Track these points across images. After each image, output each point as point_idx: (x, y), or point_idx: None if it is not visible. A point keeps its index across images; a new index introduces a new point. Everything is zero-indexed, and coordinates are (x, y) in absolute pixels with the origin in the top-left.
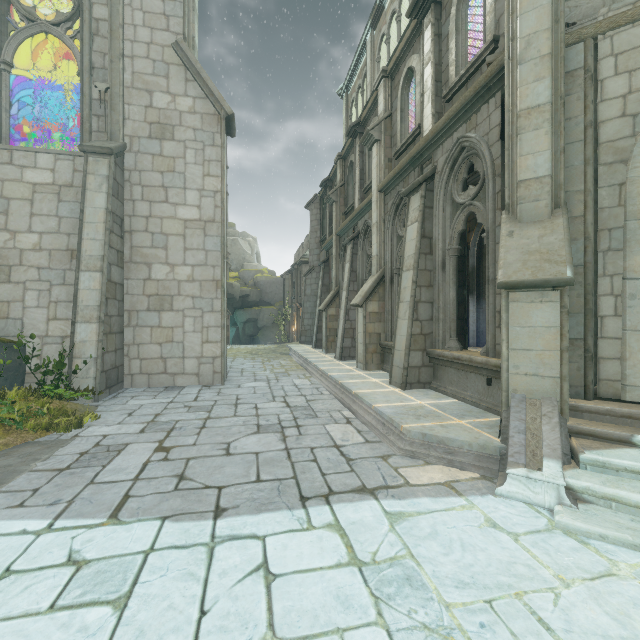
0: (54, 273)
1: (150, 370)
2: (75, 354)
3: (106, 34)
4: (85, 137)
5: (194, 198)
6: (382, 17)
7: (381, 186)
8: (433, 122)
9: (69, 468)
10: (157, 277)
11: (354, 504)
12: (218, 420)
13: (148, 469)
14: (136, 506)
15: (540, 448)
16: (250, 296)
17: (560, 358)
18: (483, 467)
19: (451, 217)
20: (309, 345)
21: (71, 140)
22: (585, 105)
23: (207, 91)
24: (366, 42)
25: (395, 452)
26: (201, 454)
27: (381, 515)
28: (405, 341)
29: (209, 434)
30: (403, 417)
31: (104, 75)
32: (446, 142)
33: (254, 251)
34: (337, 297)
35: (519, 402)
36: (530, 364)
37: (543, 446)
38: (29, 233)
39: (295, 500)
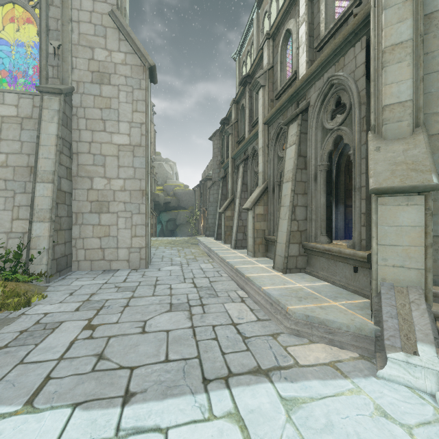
0: (17, 184)
1: (92, 257)
2: (32, 246)
3: (59, 4)
4: (42, 82)
5: (125, 128)
6: None
7: (265, 120)
8: (307, 68)
9: (6, 346)
10: (97, 187)
11: (251, 388)
12: (139, 299)
13: (73, 347)
14: (53, 390)
15: (412, 332)
16: (171, 203)
17: (424, 253)
18: (361, 347)
19: (321, 140)
20: (212, 237)
21: (33, 84)
22: None
23: (135, 48)
24: (253, 18)
25: (283, 330)
26: (121, 332)
27: (277, 401)
28: (285, 236)
29: (130, 312)
30: (287, 299)
31: (57, 35)
32: (318, 82)
33: (174, 171)
34: (232, 203)
35: (388, 289)
36: (397, 257)
37: (415, 331)
38: None
39: (198, 383)
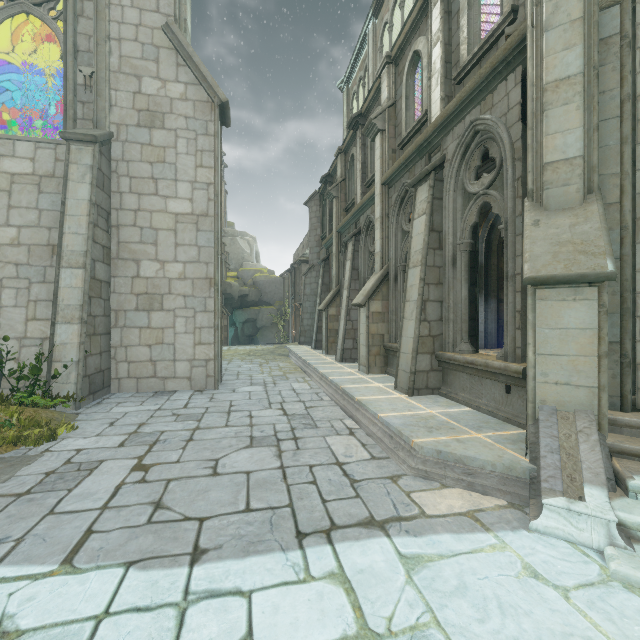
0: (33, 270)
1: (139, 374)
2: (55, 357)
3: (91, 15)
4: (69, 125)
5: (186, 190)
6: (384, 4)
7: (385, 178)
8: (442, 106)
9: (29, 493)
10: (146, 275)
11: (361, 543)
12: (207, 431)
13: (121, 494)
14: (98, 546)
15: (579, 471)
16: (249, 296)
17: (597, 365)
18: (510, 492)
19: (462, 209)
20: (309, 346)
21: (54, 128)
22: (622, 76)
23: (200, 76)
24: (368, 32)
25: (406, 471)
26: (184, 474)
27: (395, 559)
28: (412, 343)
29: (196, 448)
30: (413, 429)
31: (89, 59)
32: (457, 127)
33: (253, 250)
34: (338, 296)
35: (549, 415)
36: (561, 371)
37: (582, 469)
38: (6, 227)
39: (290, 537)
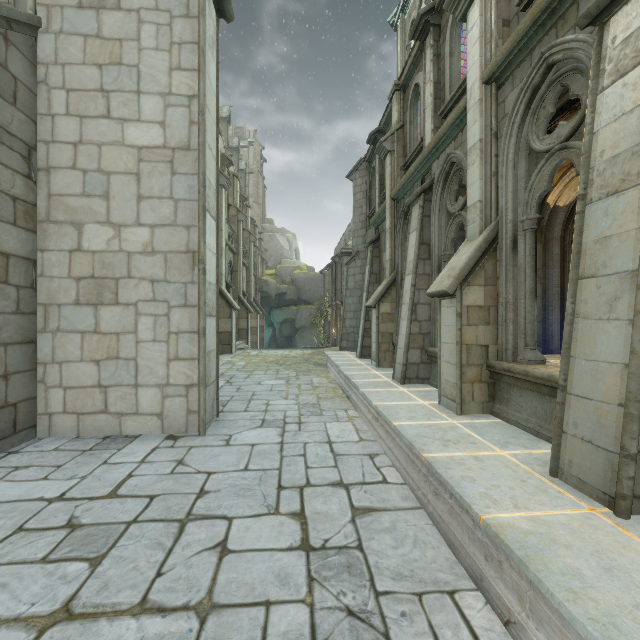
0: None
1: (80, 407)
2: None
3: None
4: None
5: (154, 109)
6: None
7: (492, 67)
8: None
9: None
10: (92, 246)
11: None
12: (73, 639)
13: None
14: None
15: None
16: (287, 294)
17: None
18: None
19: None
20: (352, 352)
21: None
22: None
23: None
24: None
25: None
26: None
27: None
28: (620, 378)
29: None
30: None
31: None
32: None
33: (293, 247)
34: (393, 288)
35: None
36: None
37: None
38: None
39: None
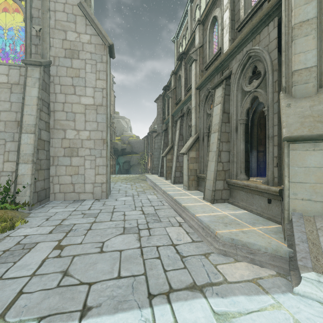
0: (7, 134)
1: (65, 190)
2: (18, 182)
3: None
4: (27, 57)
5: (90, 92)
6: None
7: (197, 85)
8: (229, 44)
9: None
10: (69, 137)
11: (188, 303)
12: (100, 224)
13: (44, 265)
14: (23, 304)
15: (321, 255)
16: (126, 149)
17: None
18: (277, 266)
19: (241, 100)
20: (156, 175)
21: (20, 59)
22: None
23: (98, 31)
24: (187, 10)
25: (213, 250)
26: (83, 252)
27: (210, 316)
28: (213, 174)
29: (92, 235)
30: (216, 224)
31: (39, 21)
32: (238, 55)
33: (128, 126)
34: (172, 149)
35: (298, 218)
36: (305, 192)
37: None
38: None
39: (144, 298)
